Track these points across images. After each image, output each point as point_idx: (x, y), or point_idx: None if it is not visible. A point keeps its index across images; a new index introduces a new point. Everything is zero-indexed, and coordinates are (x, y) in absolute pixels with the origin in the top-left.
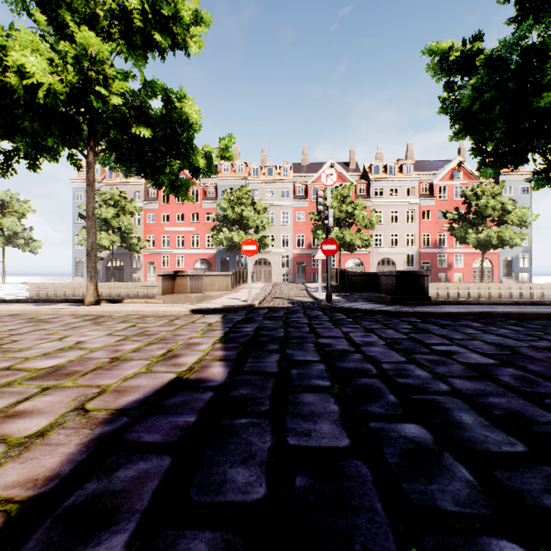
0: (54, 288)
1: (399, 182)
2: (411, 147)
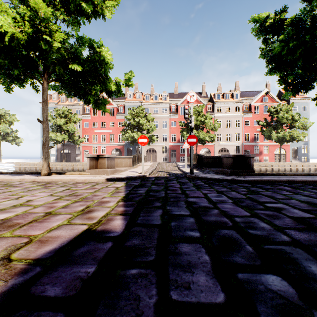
0: (29, 166)
1: (231, 103)
2: (238, 83)
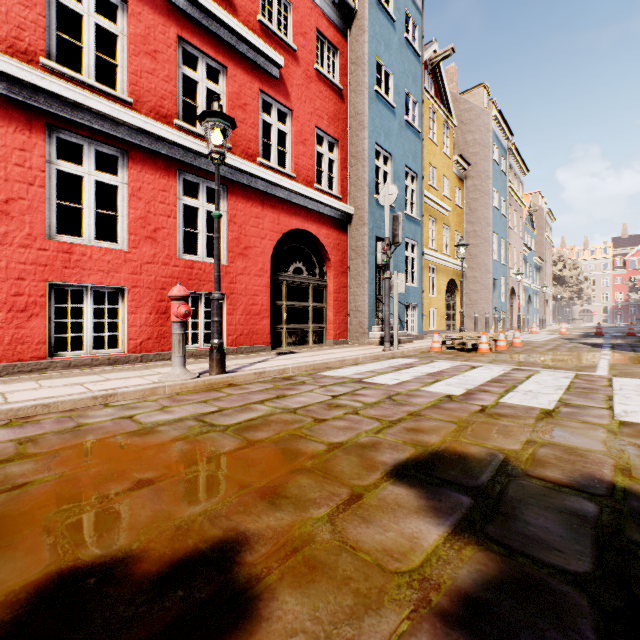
0: None
1: None
2: None
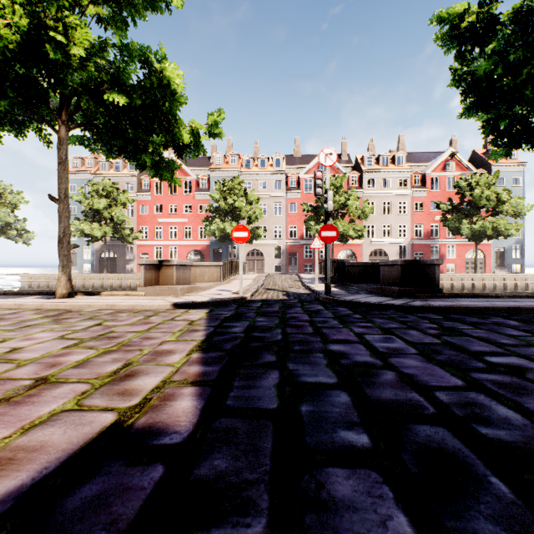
0: (46, 279)
1: (391, 173)
2: (402, 139)
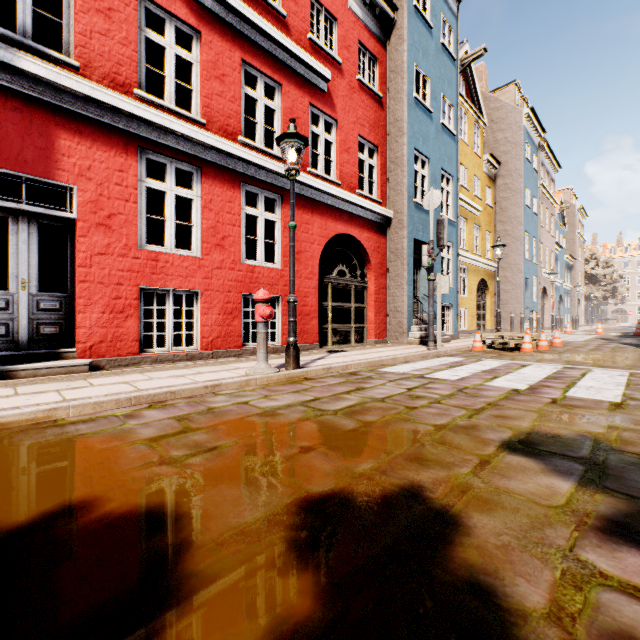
0: None
1: None
2: None
